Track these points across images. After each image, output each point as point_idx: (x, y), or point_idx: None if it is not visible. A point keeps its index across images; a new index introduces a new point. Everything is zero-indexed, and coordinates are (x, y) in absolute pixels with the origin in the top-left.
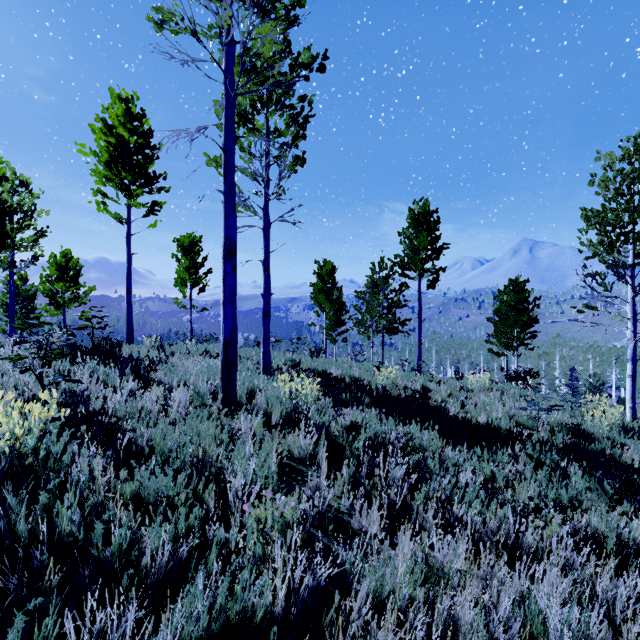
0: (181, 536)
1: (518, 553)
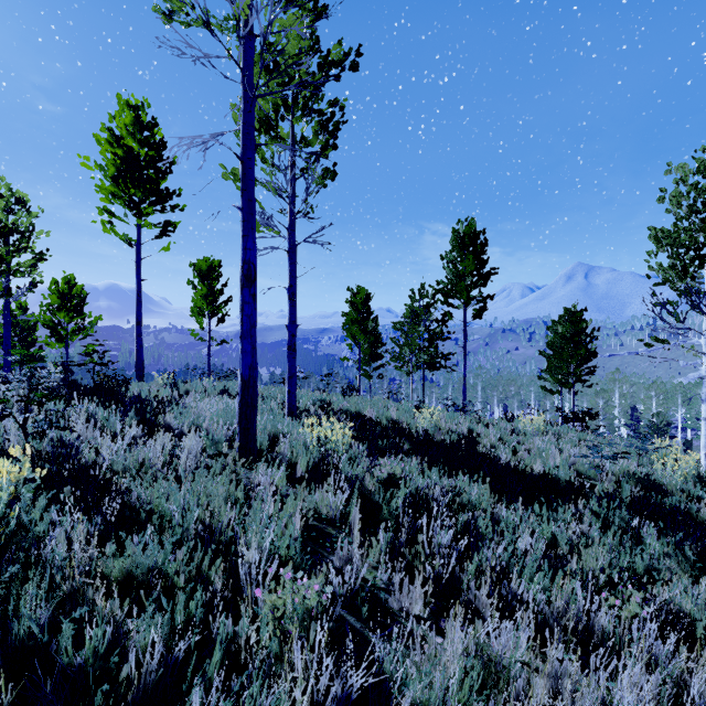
0: (179, 628)
1: (589, 638)
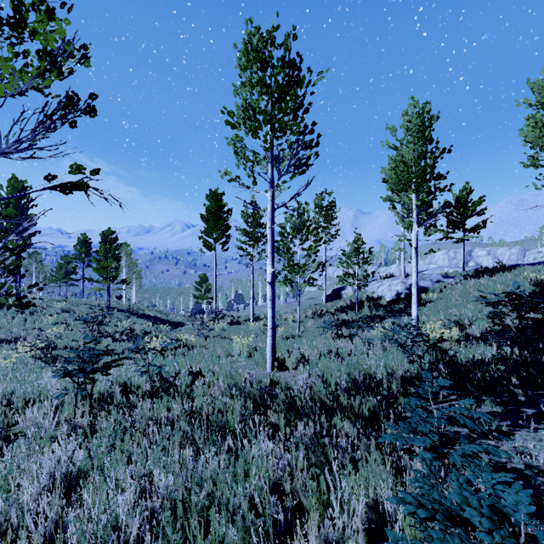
0: None
1: None
